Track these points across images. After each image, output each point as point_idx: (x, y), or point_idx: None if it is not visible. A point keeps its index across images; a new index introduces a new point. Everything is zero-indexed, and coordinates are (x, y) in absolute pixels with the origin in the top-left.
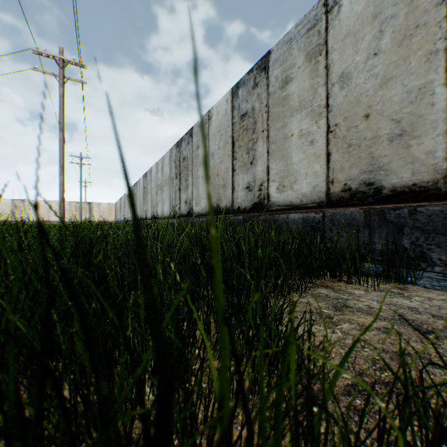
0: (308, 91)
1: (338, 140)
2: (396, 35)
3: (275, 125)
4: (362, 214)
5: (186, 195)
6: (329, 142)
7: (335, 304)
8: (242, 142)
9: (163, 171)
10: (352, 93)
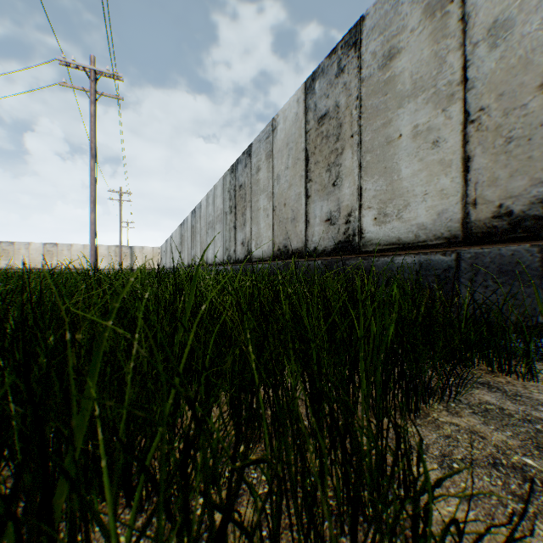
0: (428, 64)
1: (485, 133)
2: None
3: (372, 124)
4: (536, 255)
5: (243, 235)
6: (467, 140)
7: (537, 439)
8: (319, 156)
9: (214, 205)
10: (514, 51)
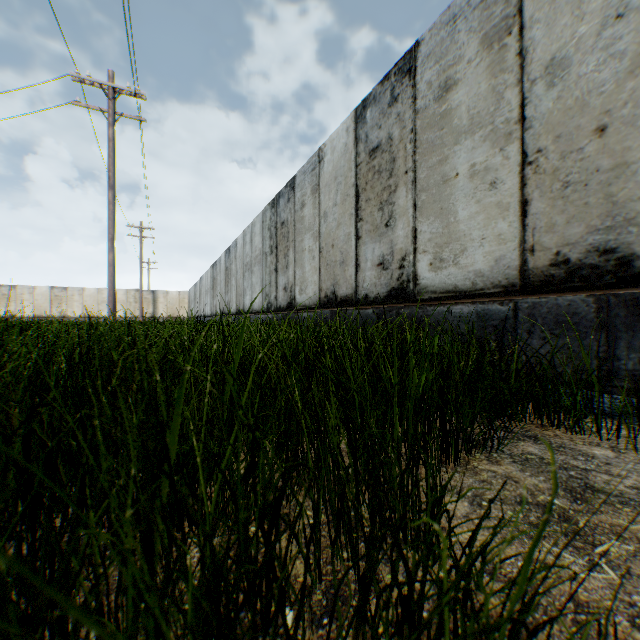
0: (486, 99)
1: (543, 176)
2: None
3: (427, 161)
4: (591, 306)
5: (285, 279)
6: (525, 182)
7: (567, 483)
8: (371, 193)
9: (252, 244)
10: (571, 92)
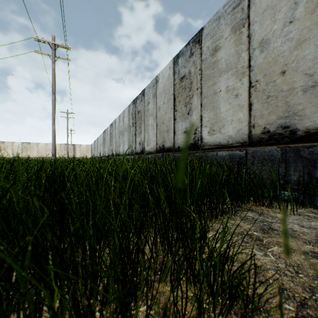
0: (233, 56)
1: (258, 92)
2: (309, 5)
3: (207, 84)
4: (279, 152)
5: (140, 138)
6: (250, 95)
7: (262, 227)
8: (181, 98)
9: (123, 121)
10: (270, 55)
